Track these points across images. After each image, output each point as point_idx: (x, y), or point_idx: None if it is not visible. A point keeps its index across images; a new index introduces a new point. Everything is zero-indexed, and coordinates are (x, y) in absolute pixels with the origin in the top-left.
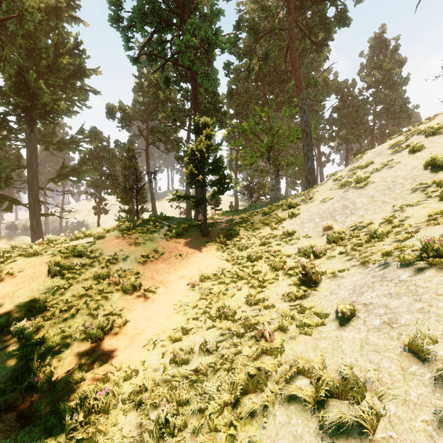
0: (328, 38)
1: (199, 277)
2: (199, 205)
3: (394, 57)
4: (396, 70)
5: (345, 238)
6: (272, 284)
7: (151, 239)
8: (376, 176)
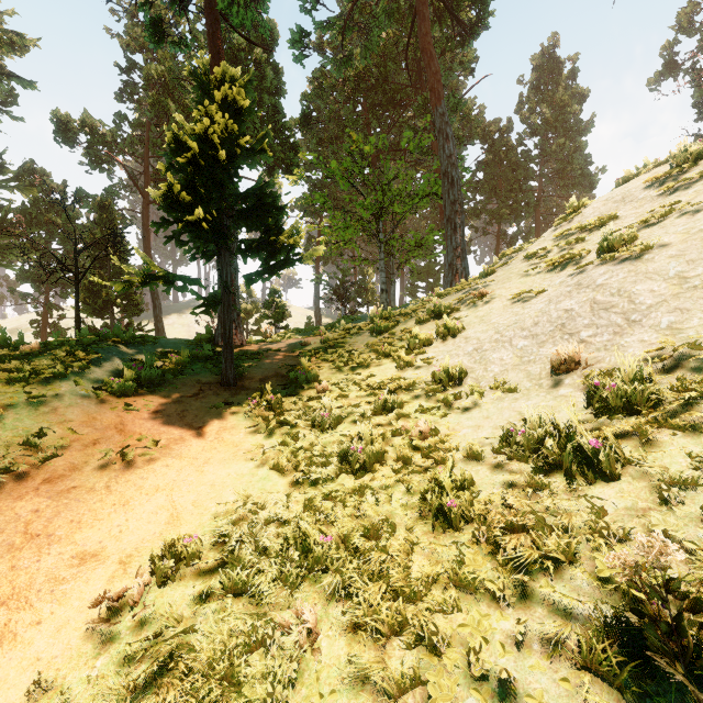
0: (481, 22)
1: (160, 555)
2: (215, 307)
3: (569, 88)
4: (575, 108)
5: (662, 398)
6: (452, 614)
7: (34, 403)
8: (659, 234)
